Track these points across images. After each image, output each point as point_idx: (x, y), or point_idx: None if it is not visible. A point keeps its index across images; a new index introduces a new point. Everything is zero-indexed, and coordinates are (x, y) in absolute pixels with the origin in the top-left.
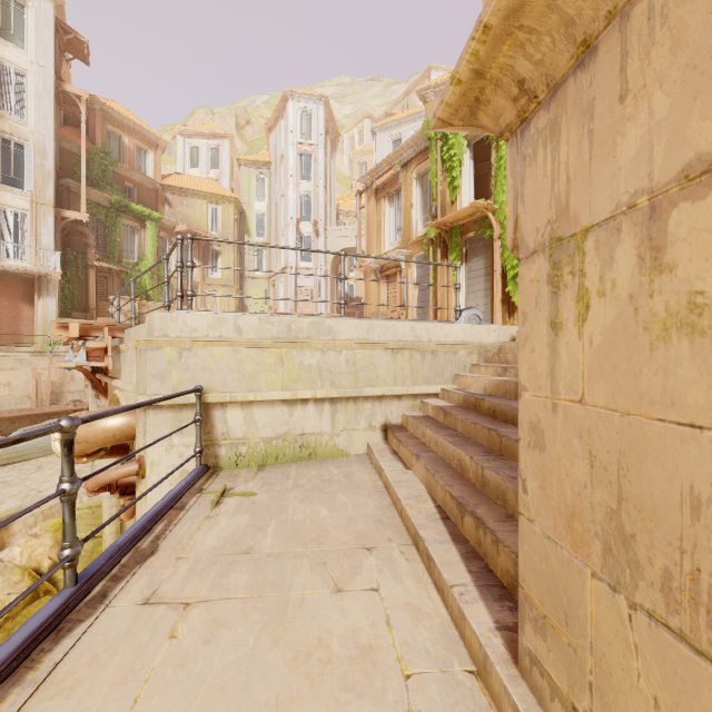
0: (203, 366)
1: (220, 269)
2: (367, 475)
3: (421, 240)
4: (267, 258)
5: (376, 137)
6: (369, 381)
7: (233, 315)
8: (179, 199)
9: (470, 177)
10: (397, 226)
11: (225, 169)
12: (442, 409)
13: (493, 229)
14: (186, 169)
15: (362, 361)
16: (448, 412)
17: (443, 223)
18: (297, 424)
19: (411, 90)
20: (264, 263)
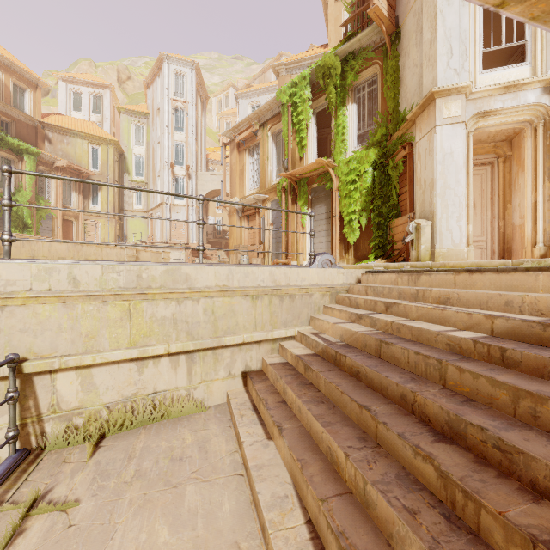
0: (21, 327)
1: (101, 202)
2: (225, 443)
3: (275, 188)
4: (145, 195)
5: (239, 102)
6: (229, 328)
7: (66, 264)
8: (59, 137)
9: (314, 139)
10: (256, 174)
11: (106, 115)
12: (302, 361)
13: (333, 182)
14: (68, 111)
15: (221, 308)
16: (309, 366)
17: (293, 174)
18: (148, 382)
19: (266, 69)
20: (142, 198)
